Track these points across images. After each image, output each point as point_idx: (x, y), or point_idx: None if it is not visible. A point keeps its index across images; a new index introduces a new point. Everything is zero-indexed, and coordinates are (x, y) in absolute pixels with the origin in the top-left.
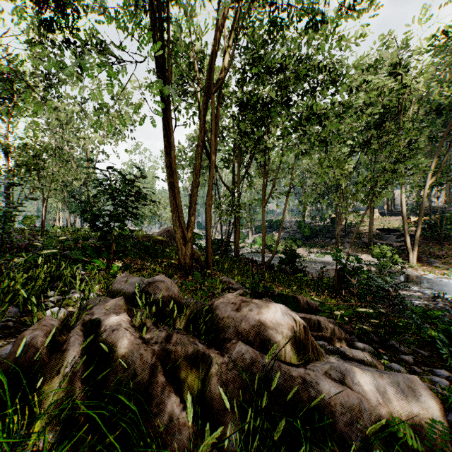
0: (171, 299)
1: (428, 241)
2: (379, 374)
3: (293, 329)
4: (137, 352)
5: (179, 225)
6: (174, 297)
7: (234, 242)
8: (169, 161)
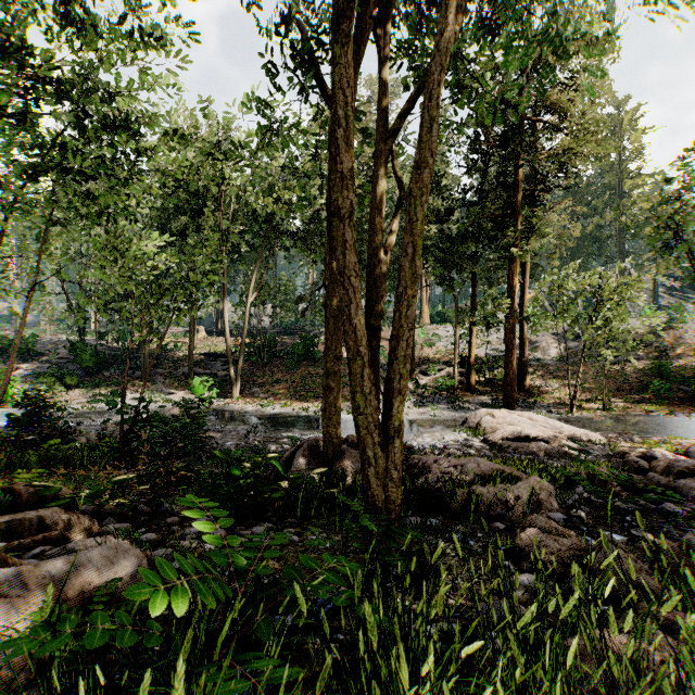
0: None
1: (253, 367)
2: (65, 559)
3: None
4: None
5: None
6: None
7: None
8: None
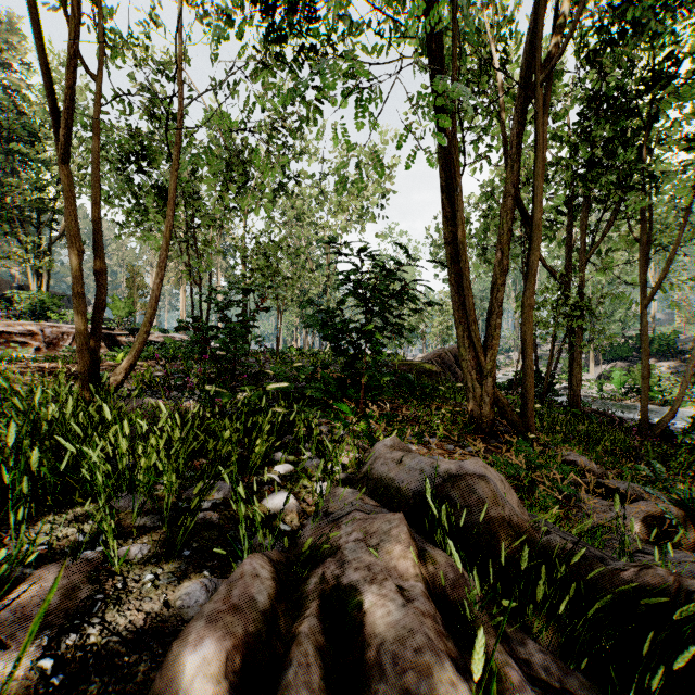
0: (508, 527)
1: None
2: None
3: None
4: None
5: (468, 346)
6: (515, 524)
7: (569, 378)
8: (452, 232)
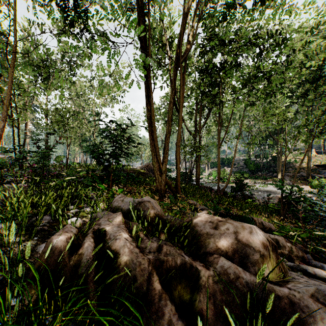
0: (155, 215)
1: None
2: None
3: (267, 248)
4: (136, 260)
5: (156, 161)
6: (158, 214)
7: (196, 174)
8: (150, 114)
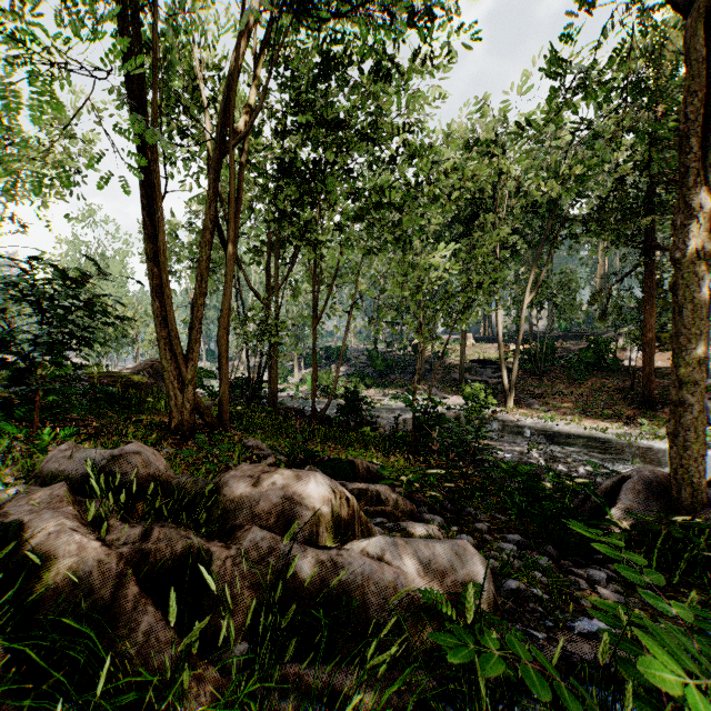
0: (153, 479)
1: (528, 376)
2: (425, 544)
3: (331, 503)
4: (93, 559)
5: (171, 358)
6: (158, 476)
7: (269, 383)
8: (154, 250)
